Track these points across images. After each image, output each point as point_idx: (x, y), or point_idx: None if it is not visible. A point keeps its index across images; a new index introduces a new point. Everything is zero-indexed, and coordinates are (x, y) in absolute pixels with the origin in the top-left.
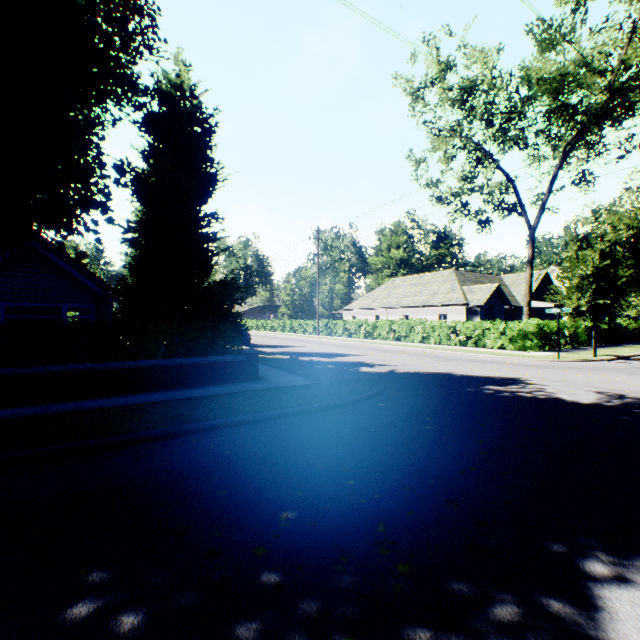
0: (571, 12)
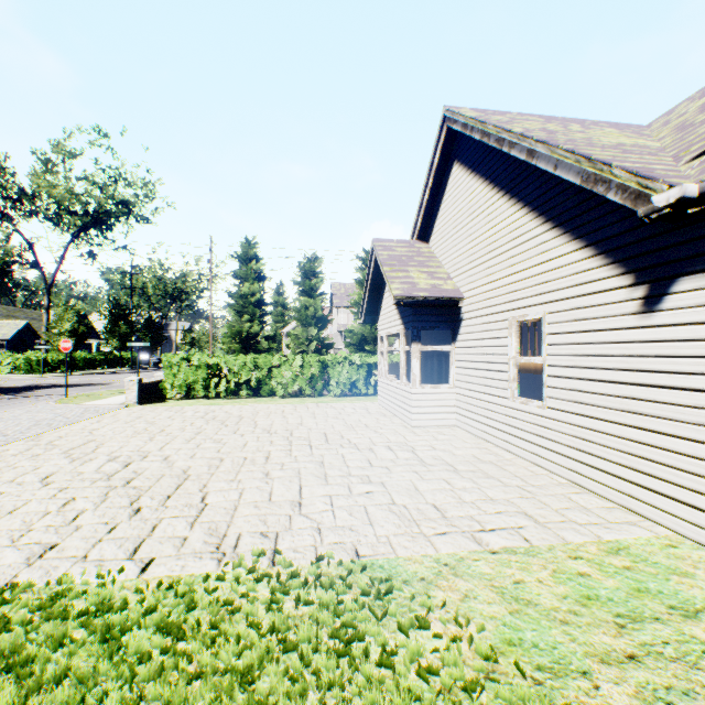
0: (63, 161)
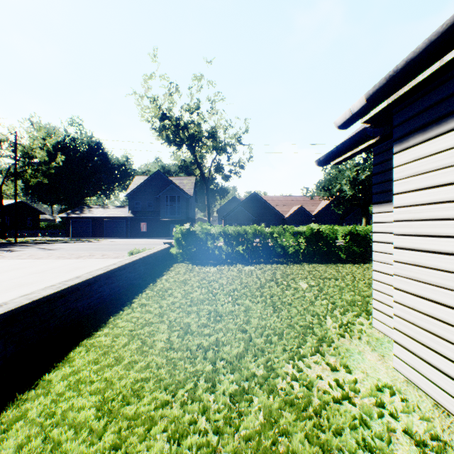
0: None
